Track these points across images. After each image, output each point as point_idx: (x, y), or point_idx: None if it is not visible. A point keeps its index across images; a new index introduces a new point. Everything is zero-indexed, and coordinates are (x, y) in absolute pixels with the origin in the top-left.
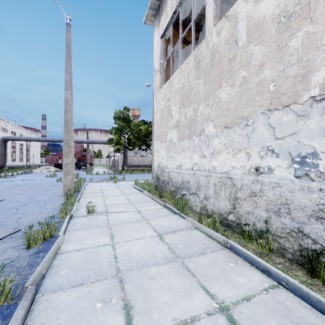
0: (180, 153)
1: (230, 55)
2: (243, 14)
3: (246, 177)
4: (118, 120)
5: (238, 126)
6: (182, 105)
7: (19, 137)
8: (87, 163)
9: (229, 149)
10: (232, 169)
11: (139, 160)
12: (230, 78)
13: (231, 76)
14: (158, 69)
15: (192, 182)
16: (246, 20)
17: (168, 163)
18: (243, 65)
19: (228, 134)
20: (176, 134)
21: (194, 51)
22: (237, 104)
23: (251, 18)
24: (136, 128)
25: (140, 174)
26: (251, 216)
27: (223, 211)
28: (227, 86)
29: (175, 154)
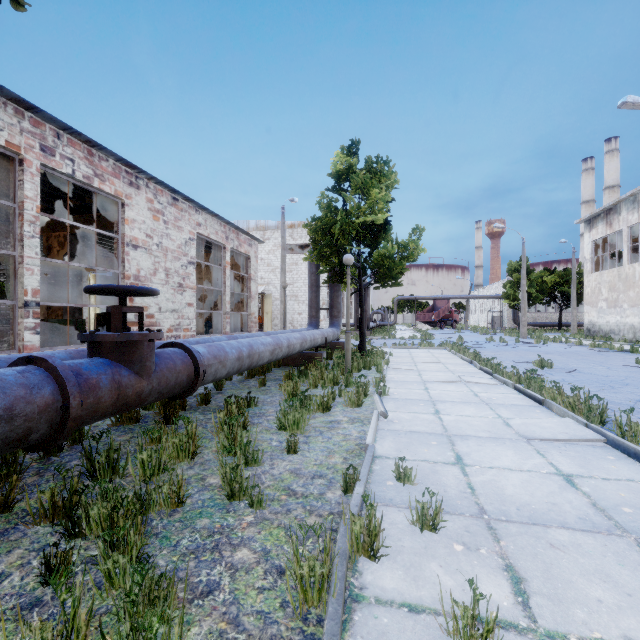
0: (608, 315)
1: (633, 280)
2: (637, 270)
3: (638, 325)
4: (513, 272)
5: (636, 307)
6: (609, 290)
7: (409, 297)
8: (453, 321)
9: (632, 315)
10: (633, 322)
11: (534, 317)
12: (633, 289)
13: (633, 289)
14: (588, 260)
15: (616, 329)
16: (638, 272)
17: (598, 320)
18: (637, 287)
19: (632, 309)
20: (605, 305)
21: (617, 268)
22: (635, 300)
23: (639, 273)
24: (536, 279)
25: (547, 333)
26: (639, 337)
27: (630, 338)
28: (632, 291)
29: (605, 315)
